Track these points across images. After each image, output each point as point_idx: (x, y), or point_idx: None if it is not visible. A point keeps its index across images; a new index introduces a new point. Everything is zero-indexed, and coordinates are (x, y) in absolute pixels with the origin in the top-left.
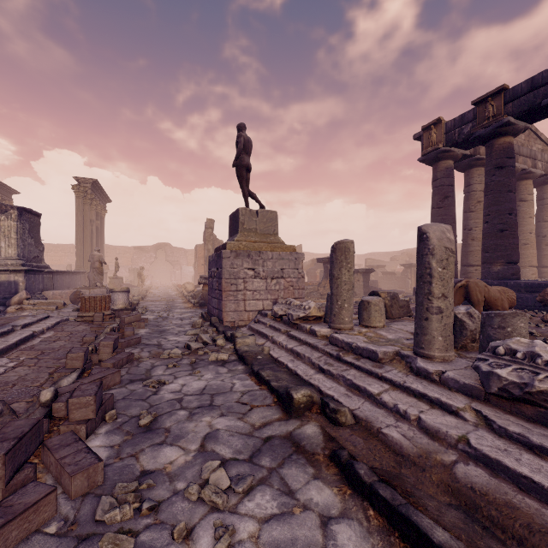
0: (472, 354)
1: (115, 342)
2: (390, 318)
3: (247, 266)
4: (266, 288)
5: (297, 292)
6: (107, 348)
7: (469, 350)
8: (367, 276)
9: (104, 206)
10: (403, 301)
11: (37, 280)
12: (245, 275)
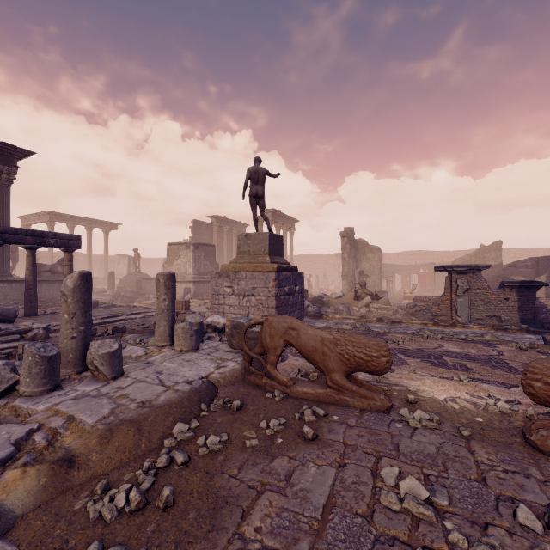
0: (86, 380)
1: (117, 329)
2: (231, 347)
3: (227, 285)
4: (239, 304)
5: (267, 310)
6: (110, 331)
7: (96, 377)
8: (529, 294)
9: (293, 226)
10: (256, 333)
11: (206, 287)
12: (224, 292)
